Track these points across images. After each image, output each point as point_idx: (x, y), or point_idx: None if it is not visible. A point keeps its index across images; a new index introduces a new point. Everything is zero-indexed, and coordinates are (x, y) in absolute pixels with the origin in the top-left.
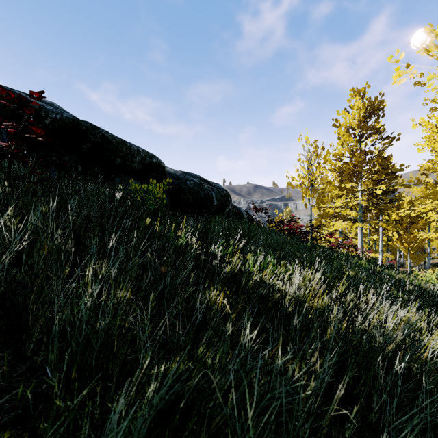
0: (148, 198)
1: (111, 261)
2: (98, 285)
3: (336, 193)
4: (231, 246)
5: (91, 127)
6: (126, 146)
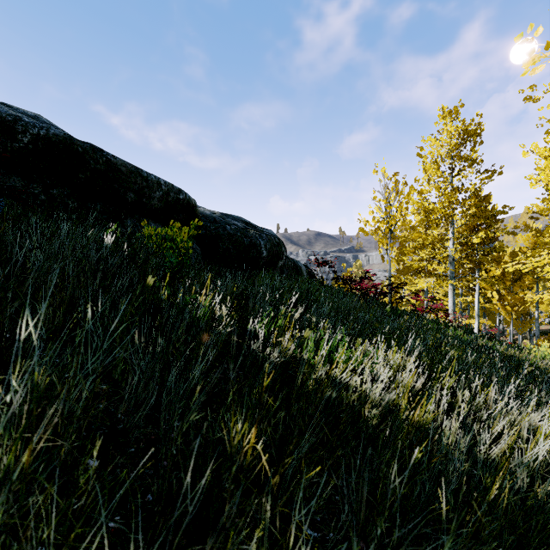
0: (168, 246)
1: (8, 373)
2: (5, 413)
3: (421, 242)
4: (283, 315)
5: (91, 149)
6: (142, 177)
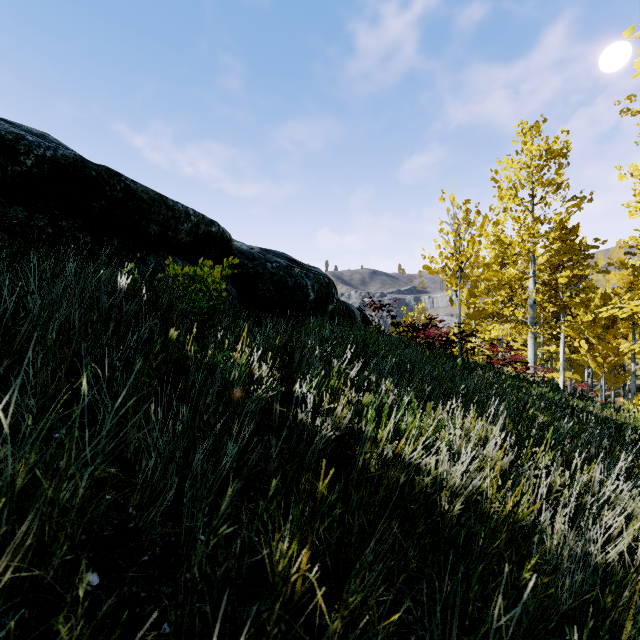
0: (198, 288)
1: None
2: None
3: (496, 282)
4: (335, 373)
5: (106, 173)
6: (167, 206)
